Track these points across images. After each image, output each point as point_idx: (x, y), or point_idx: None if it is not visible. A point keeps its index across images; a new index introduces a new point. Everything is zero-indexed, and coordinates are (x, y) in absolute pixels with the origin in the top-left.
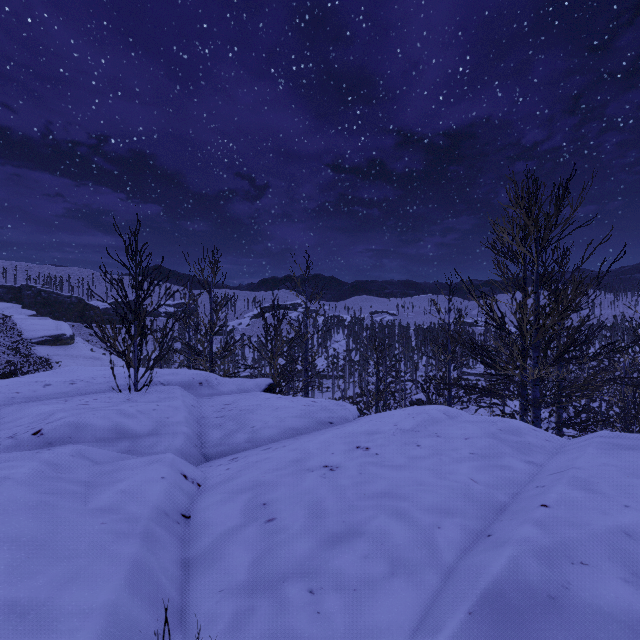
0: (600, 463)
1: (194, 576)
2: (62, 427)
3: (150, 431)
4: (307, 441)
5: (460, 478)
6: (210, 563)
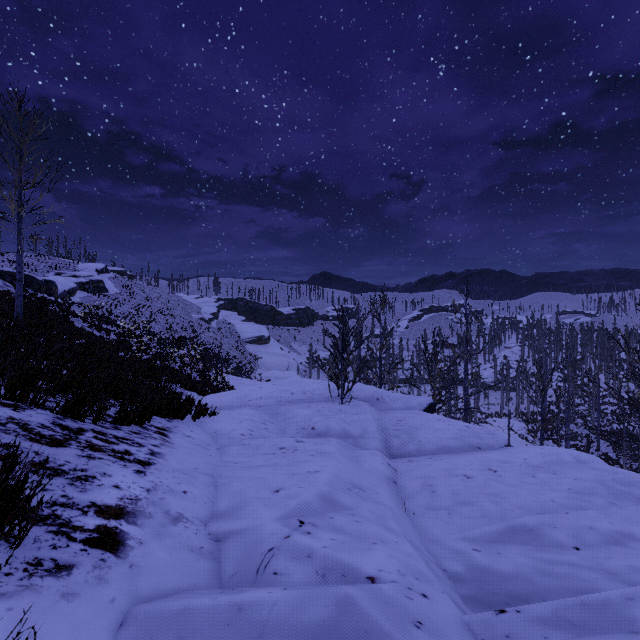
0: None
1: (406, 501)
2: (321, 427)
3: (360, 435)
4: (456, 459)
5: (544, 498)
6: (410, 499)
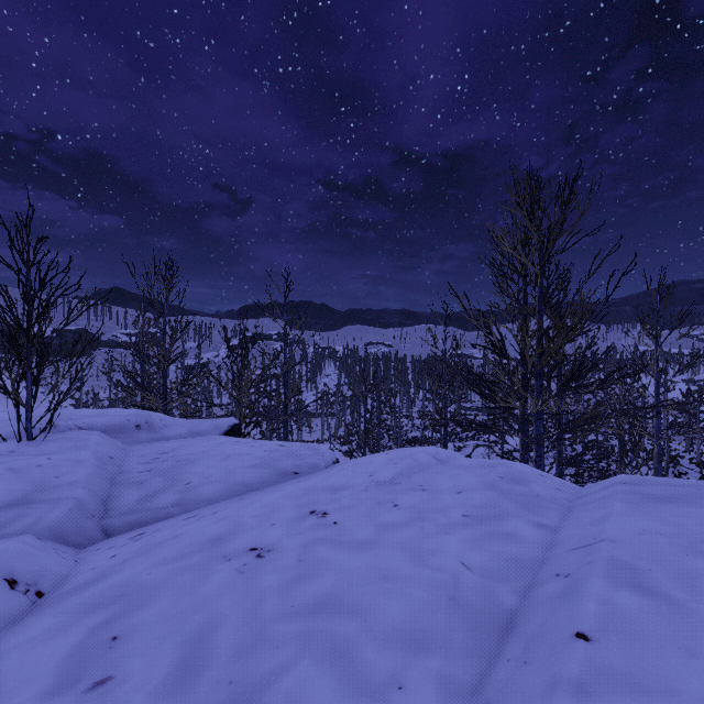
0: (639, 529)
1: None
2: None
3: (16, 499)
4: (247, 504)
5: (446, 562)
6: None
